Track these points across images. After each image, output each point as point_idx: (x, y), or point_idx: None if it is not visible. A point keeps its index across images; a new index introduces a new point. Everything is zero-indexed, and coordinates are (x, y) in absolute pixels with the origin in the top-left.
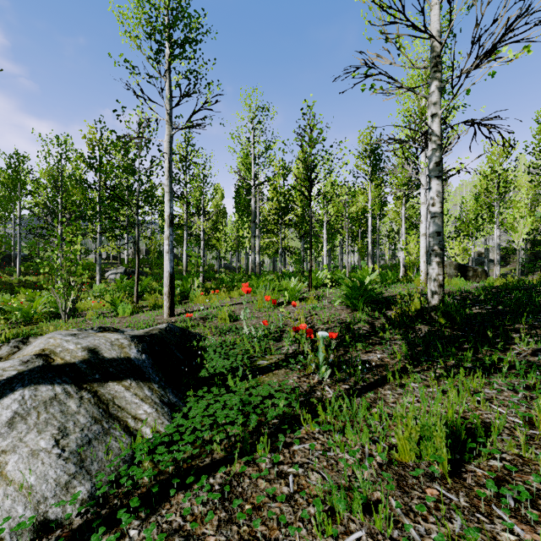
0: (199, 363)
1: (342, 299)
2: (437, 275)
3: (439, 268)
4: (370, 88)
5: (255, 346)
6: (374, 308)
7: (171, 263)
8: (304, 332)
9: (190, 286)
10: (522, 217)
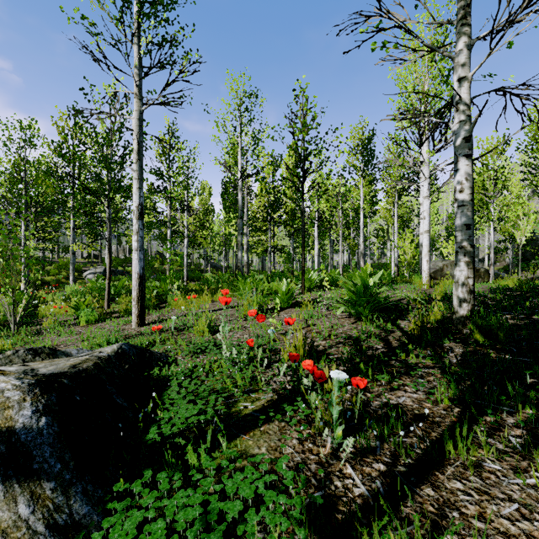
0: (154, 409)
1: (345, 307)
2: (466, 279)
3: (468, 269)
4: (382, 47)
5: (237, 378)
6: (383, 317)
7: (140, 262)
8: (302, 354)
9: (169, 289)
10: (525, 214)
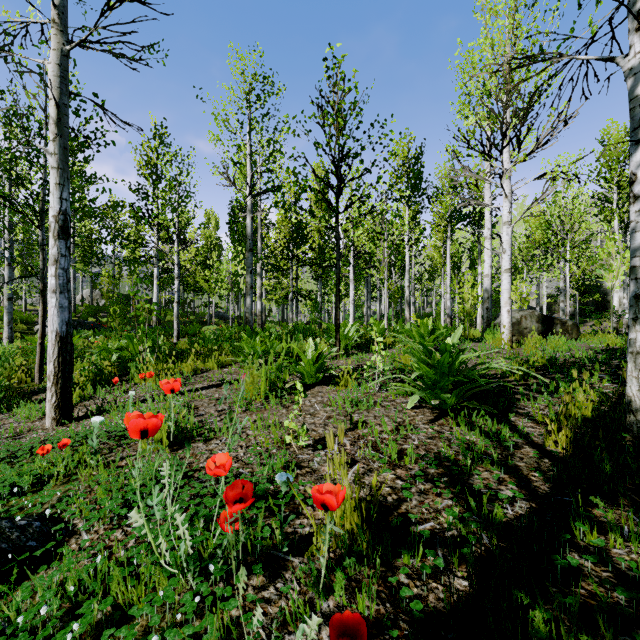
0: None
1: (421, 394)
2: None
3: None
4: None
5: None
6: (479, 408)
7: (62, 313)
8: (355, 530)
9: (139, 351)
10: (618, 252)
